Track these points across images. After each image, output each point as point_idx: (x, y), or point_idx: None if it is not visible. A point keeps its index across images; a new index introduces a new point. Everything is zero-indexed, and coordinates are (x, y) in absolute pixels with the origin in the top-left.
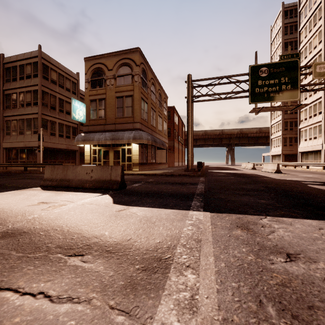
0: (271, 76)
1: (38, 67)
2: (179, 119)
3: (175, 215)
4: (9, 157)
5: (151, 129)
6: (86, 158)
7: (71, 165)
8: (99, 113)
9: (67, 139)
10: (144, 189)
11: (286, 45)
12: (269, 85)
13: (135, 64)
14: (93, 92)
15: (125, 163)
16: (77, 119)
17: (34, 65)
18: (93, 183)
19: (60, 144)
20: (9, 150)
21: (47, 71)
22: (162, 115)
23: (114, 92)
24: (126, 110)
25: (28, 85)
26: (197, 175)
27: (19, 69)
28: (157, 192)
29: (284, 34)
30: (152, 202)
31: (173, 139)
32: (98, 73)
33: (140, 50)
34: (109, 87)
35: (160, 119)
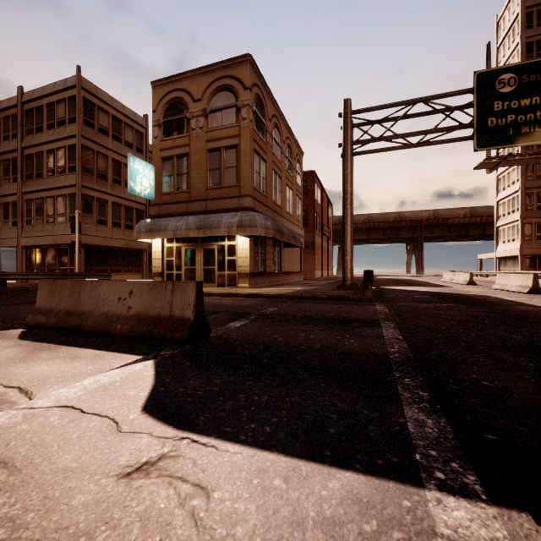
0: (525, 91)
1: (76, 105)
2: (323, 193)
3: (372, 537)
4: (32, 262)
5: (273, 210)
6: (154, 263)
7: (88, 280)
8: (178, 181)
9: (127, 231)
10: (252, 339)
11: (530, 48)
12: (519, 110)
13: (242, 87)
14: (168, 144)
15: (224, 272)
16: (138, 192)
17: (70, 102)
18: (131, 322)
19: (115, 240)
20: (32, 249)
21: (93, 112)
22: (293, 185)
23: (204, 141)
24: (226, 173)
25: (60, 136)
26: (366, 299)
27: (46, 111)
28: (283, 354)
29: (525, 28)
30: (266, 409)
31: (313, 229)
32: (175, 108)
33: (252, 58)
34: (196, 133)
35: (289, 191)
